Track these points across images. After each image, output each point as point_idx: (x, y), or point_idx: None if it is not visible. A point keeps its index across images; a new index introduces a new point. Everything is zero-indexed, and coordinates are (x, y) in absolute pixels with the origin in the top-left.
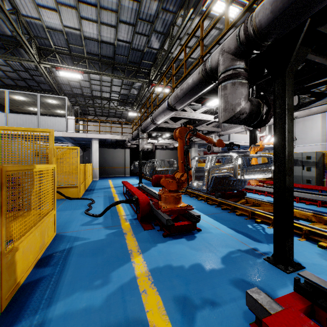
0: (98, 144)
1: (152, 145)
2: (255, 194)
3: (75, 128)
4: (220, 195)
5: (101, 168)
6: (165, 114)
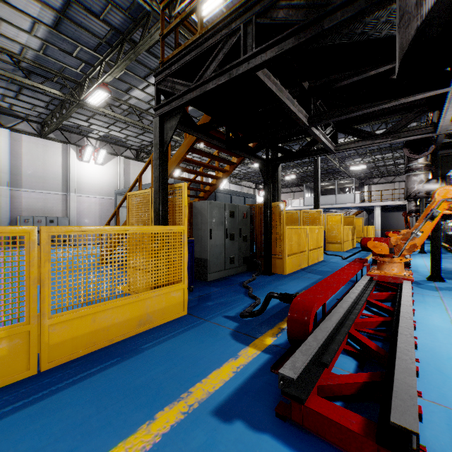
0: (380, 210)
1: None
2: None
3: (360, 200)
4: (449, 245)
5: (384, 230)
6: None
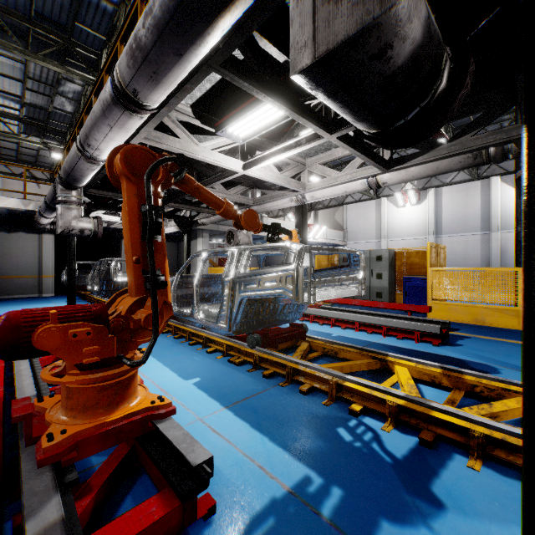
0: None
1: (94, 222)
2: (315, 325)
3: None
4: (259, 341)
5: None
6: (112, 122)
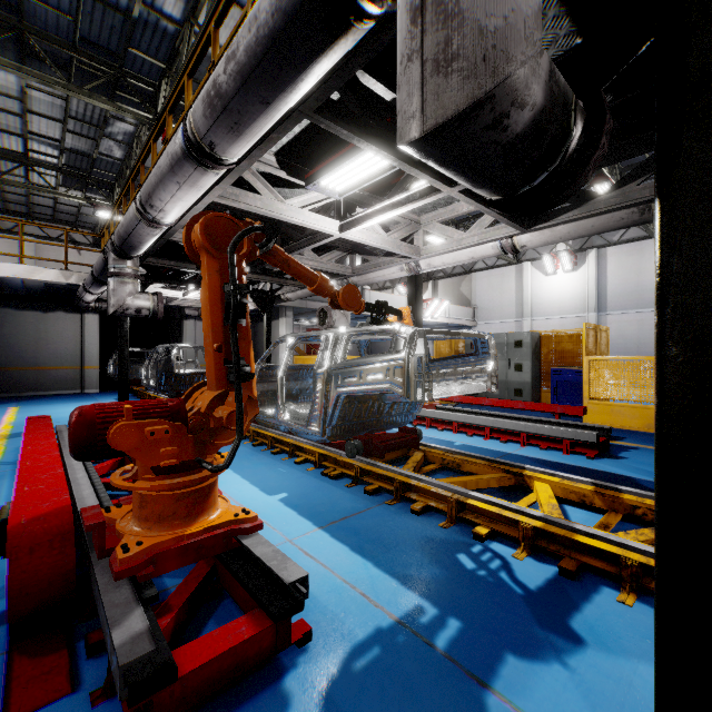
0: None
1: (154, 299)
2: (432, 430)
3: None
4: (360, 449)
5: None
6: (182, 179)
